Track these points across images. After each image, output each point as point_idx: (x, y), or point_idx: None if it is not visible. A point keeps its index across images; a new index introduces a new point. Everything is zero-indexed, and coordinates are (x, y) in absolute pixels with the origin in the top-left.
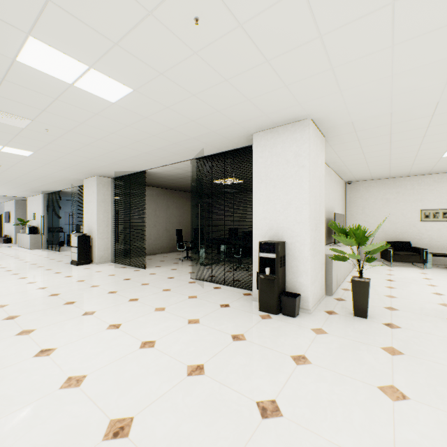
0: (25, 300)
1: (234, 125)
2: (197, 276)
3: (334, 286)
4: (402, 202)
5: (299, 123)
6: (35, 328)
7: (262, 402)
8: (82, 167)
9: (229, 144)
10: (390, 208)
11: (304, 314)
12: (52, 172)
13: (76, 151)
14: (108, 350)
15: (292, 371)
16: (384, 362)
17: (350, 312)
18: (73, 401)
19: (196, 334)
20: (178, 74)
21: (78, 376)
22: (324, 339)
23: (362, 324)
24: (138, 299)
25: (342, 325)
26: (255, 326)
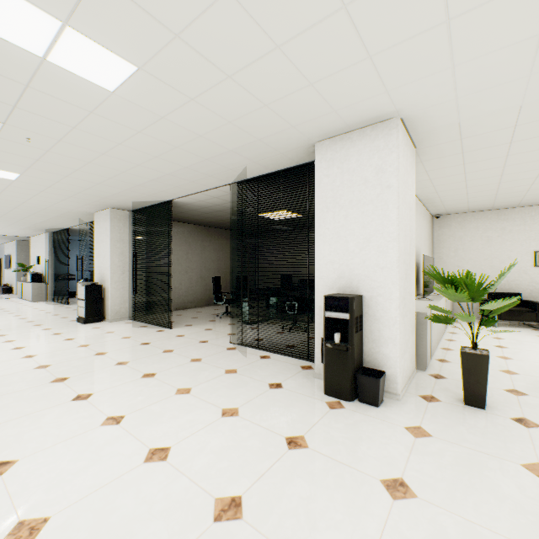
0: (0, 375)
1: (288, 129)
2: (238, 339)
3: (428, 356)
4: (509, 241)
5: (382, 124)
6: None
7: None
8: (89, 195)
9: (281, 160)
10: (493, 249)
11: (390, 401)
12: (52, 203)
13: (76, 172)
14: (95, 465)
15: (387, 514)
16: (536, 496)
17: (458, 398)
18: None
19: (233, 435)
20: (203, 36)
21: (35, 520)
22: (428, 446)
23: (480, 419)
24: (155, 375)
25: (451, 420)
26: (320, 422)
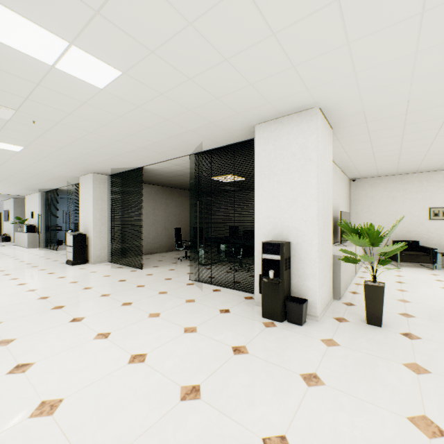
0: (11, 304)
1: (234, 115)
2: (195, 277)
3: (342, 289)
4: (410, 199)
5: (306, 112)
6: (16, 337)
7: (269, 439)
8: (77, 163)
9: (229, 137)
10: (397, 206)
11: (311, 322)
12: (46, 169)
13: (68, 145)
14: (92, 365)
15: (303, 395)
16: (410, 384)
17: (362, 319)
18: (42, 436)
19: (193, 345)
20: (171, 52)
21: (53, 401)
22: (336, 352)
23: (377, 334)
24: (132, 304)
25: (355, 335)
26: (258, 336)
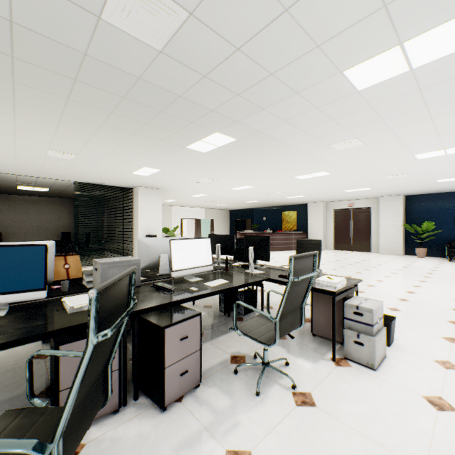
0: None
1: (141, 184)
2: None
3: None
4: None
5: (158, 189)
6: None
7: None
8: None
9: (120, 185)
10: None
11: None
12: None
13: (8, 159)
14: None
15: None
16: None
17: None
18: None
19: None
20: (164, 179)
21: None
22: None
23: None
24: None
25: None
26: None
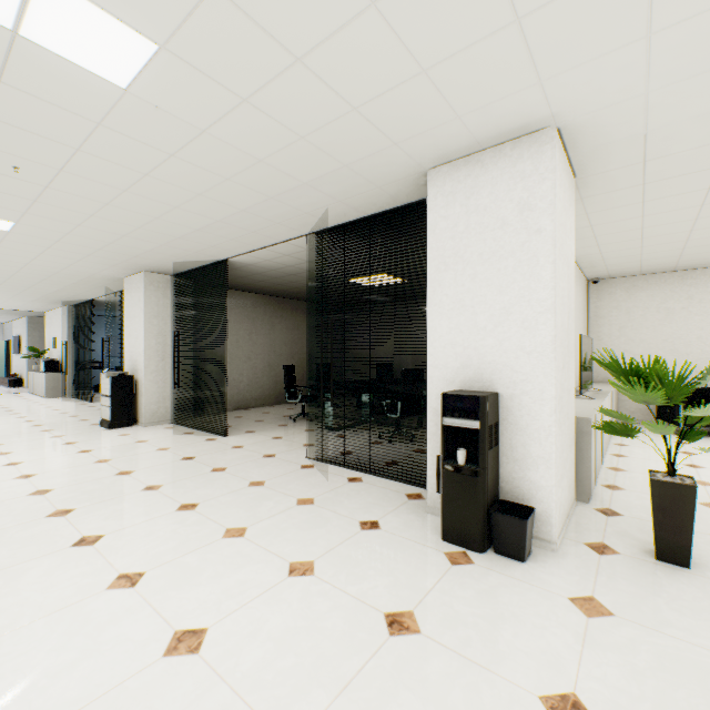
0: None
1: (389, 148)
2: (318, 452)
3: (592, 481)
4: (699, 315)
5: (529, 138)
6: None
7: None
8: (114, 253)
9: (378, 198)
10: (675, 327)
11: (542, 552)
12: (65, 265)
13: (90, 218)
14: (88, 659)
15: None
16: None
17: (645, 548)
18: None
19: (304, 608)
20: None
21: None
22: (610, 633)
23: (685, 585)
24: (197, 506)
25: (639, 587)
26: (438, 587)
